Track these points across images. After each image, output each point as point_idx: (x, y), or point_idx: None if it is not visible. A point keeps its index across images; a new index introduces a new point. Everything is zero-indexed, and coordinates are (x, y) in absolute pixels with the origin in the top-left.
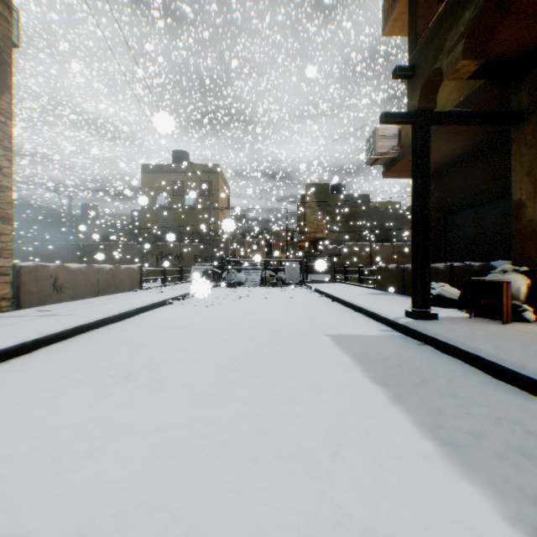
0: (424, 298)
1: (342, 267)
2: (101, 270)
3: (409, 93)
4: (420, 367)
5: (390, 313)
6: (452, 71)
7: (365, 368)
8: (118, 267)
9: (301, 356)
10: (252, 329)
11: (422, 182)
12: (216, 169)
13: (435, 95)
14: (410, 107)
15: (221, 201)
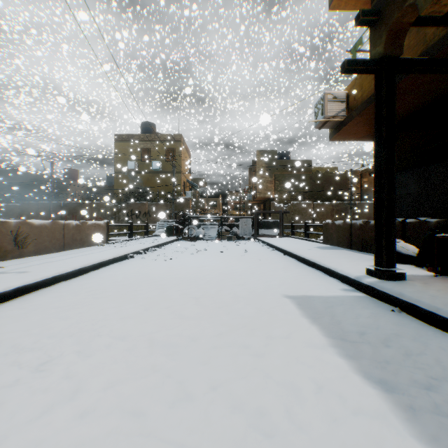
0: (389, 256)
1: (288, 223)
2: (66, 226)
3: (372, 41)
4: (412, 349)
5: (349, 271)
6: (432, 2)
7: (344, 350)
8: (85, 223)
9: (262, 328)
10: (207, 288)
11: (387, 133)
12: (179, 138)
13: (401, 40)
14: (373, 56)
15: (184, 166)
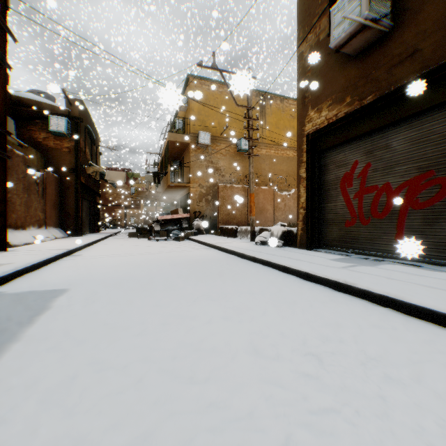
0: None
1: None
2: None
3: None
4: None
5: None
6: None
7: None
8: None
9: None
10: None
11: None
12: None
13: None
14: None
15: None
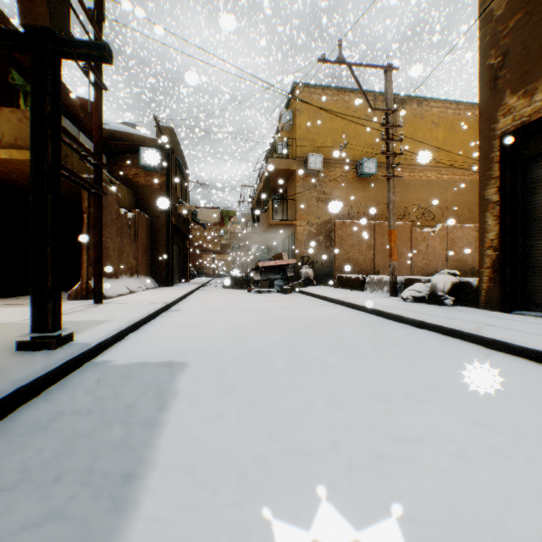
0: None
1: None
2: None
3: None
4: None
5: None
6: None
7: None
8: None
9: None
10: None
11: None
12: None
13: None
14: None
15: None
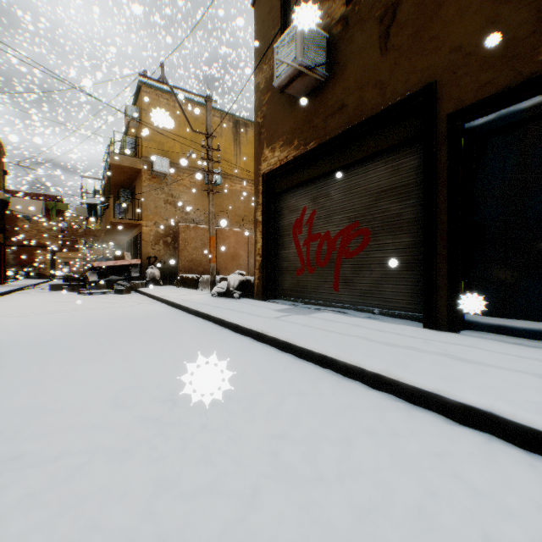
0: None
1: None
2: None
3: None
4: None
5: None
6: None
7: None
8: None
9: None
10: None
11: None
12: None
13: None
14: None
15: None
